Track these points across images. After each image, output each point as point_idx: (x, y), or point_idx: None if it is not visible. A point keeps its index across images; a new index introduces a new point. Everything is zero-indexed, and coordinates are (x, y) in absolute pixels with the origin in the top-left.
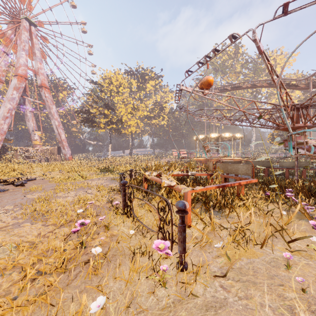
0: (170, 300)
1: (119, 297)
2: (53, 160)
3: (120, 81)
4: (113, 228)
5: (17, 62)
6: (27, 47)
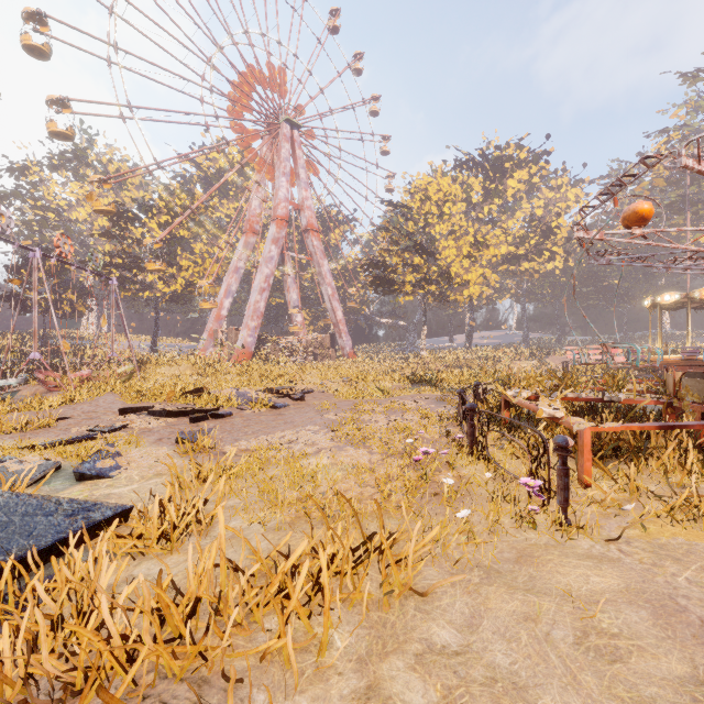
0: (540, 543)
1: (480, 527)
2: (323, 357)
3: (445, 190)
4: (458, 469)
5: (276, 198)
6: (288, 168)
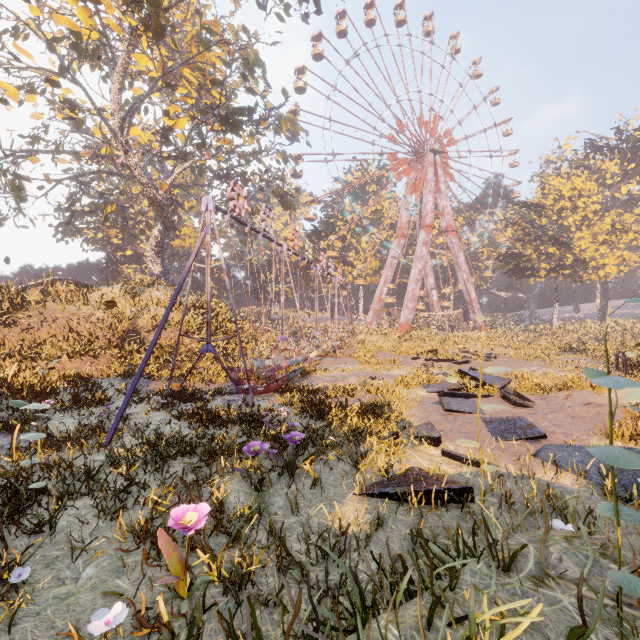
0: None
1: None
2: (458, 329)
3: (579, 188)
4: None
5: (424, 211)
6: (432, 187)
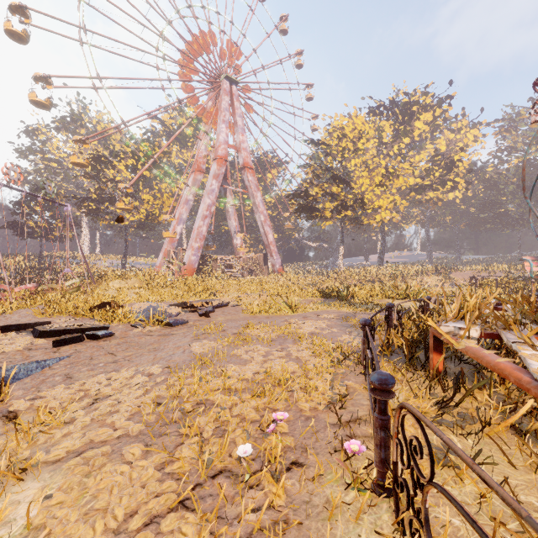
0: None
1: None
2: (257, 273)
3: (359, 128)
4: None
5: (217, 141)
6: (227, 117)
